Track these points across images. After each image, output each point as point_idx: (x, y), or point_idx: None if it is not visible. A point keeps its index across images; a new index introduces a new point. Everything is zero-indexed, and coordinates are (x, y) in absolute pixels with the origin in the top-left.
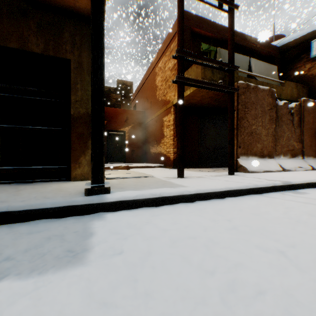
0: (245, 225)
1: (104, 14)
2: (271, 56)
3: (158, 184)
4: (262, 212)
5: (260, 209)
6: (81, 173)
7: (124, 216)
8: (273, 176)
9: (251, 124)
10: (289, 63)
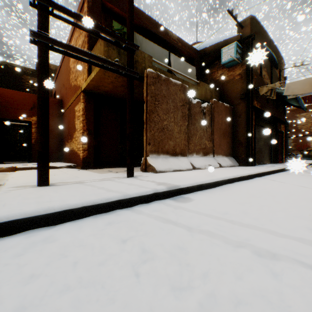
0: None
1: None
2: (192, 58)
3: None
4: (63, 265)
5: (75, 253)
6: None
7: None
8: (176, 176)
9: (163, 119)
10: (207, 68)
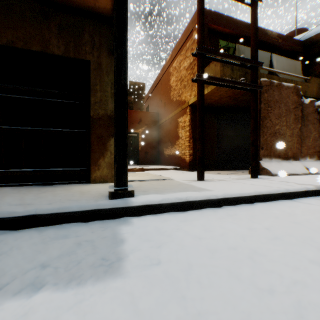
0: (287, 234)
1: None
2: (294, 51)
3: (180, 188)
4: (301, 220)
5: (298, 216)
6: (100, 175)
7: (151, 221)
8: (301, 179)
9: (274, 123)
10: (314, 58)
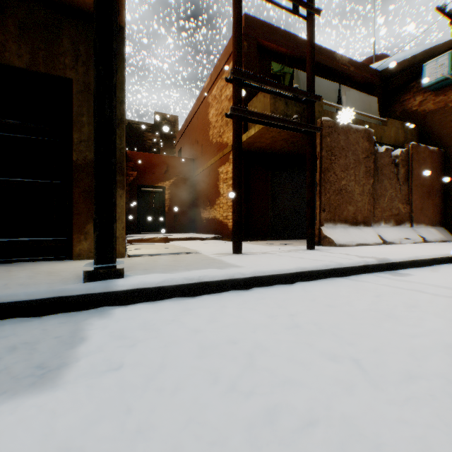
0: (313, 322)
1: (124, 14)
2: (370, 84)
3: (201, 264)
4: (342, 303)
5: (341, 298)
6: (89, 248)
7: (141, 311)
8: (369, 250)
9: (340, 178)
10: (394, 95)
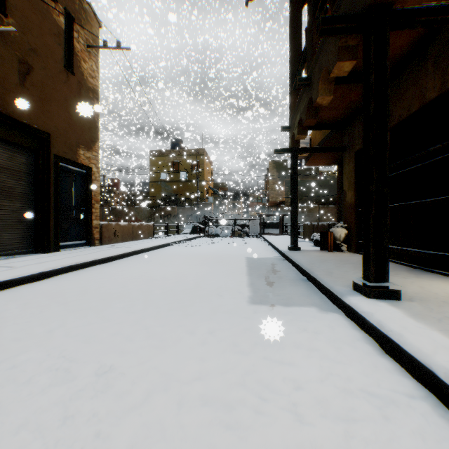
0: (263, 412)
1: None
2: None
3: None
4: None
5: None
6: None
7: (331, 321)
8: None
9: None
10: None
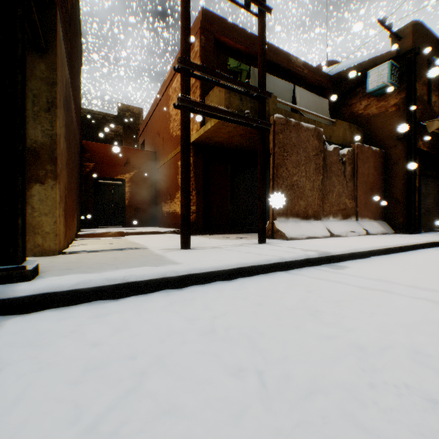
0: (234, 325)
1: None
2: (323, 87)
3: (138, 261)
4: (273, 300)
5: (274, 295)
6: None
7: (42, 320)
8: (315, 243)
9: (292, 173)
10: (344, 98)
